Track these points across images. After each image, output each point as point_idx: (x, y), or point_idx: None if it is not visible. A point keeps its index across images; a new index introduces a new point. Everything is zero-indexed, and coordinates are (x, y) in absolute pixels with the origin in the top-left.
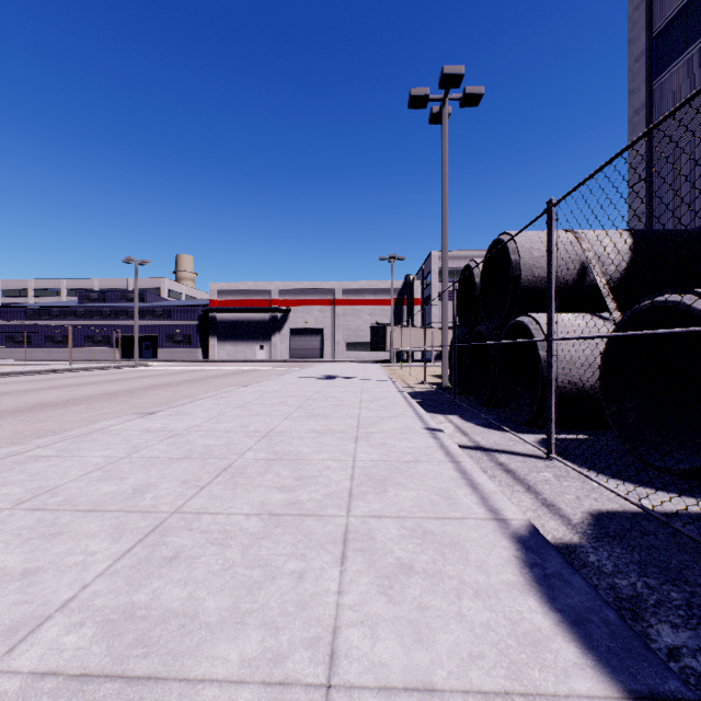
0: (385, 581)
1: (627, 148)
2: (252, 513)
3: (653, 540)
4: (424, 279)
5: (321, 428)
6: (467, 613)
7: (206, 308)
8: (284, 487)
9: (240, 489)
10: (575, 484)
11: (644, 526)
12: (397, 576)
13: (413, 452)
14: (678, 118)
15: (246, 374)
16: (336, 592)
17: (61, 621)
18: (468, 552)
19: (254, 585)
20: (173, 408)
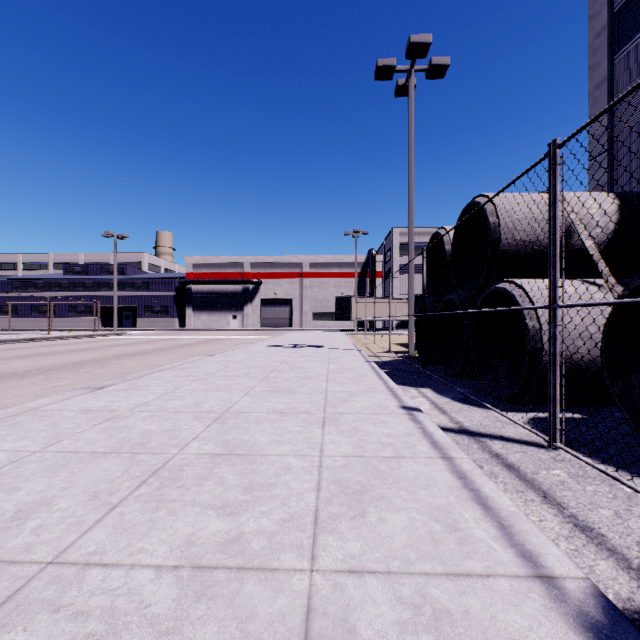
0: None
1: None
2: (167, 564)
3: None
4: (386, 254)
5: (284, 407)
6: None
7: (182, 280)
8: (225, 507)
9: (164, 509)
10: (602, 489)
11: None
12: None
13: (392, 443)
14: None
15: (218, 342)
16: None
17: None
18: None
19: None
20: (128, 380)
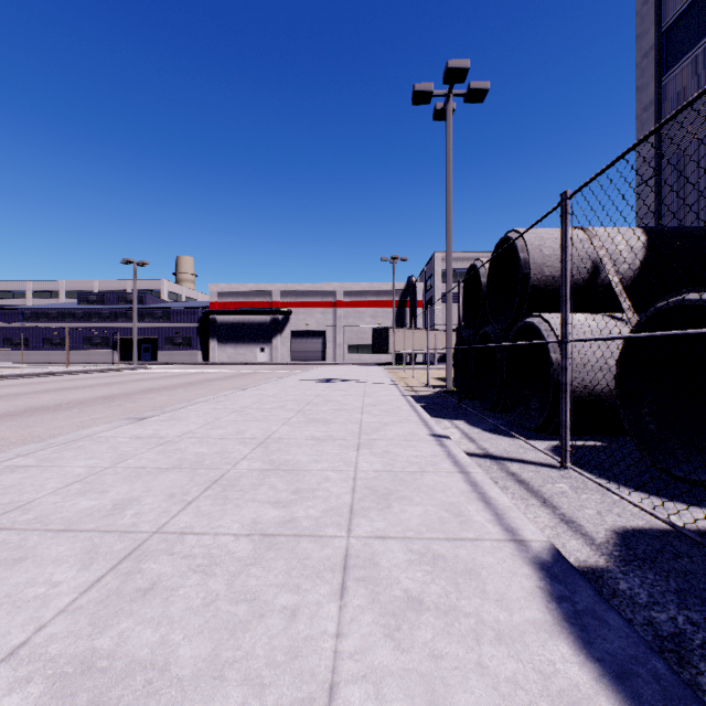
0: (390, 619)
1: (653, 131)
2: (242, 533)
3: (688, 564)
4: (427, 281)
5: (321, 435)
6: (489, 664)
7: (206, 310)
8: (279, 502)
9: (230, 504)
10: (594, 497)
11: (676, 546)
12: (404, 614)
13: (419, 462)
14: (688, 115)
15: (246, 376)
16: (334, 634)
17: (5, 676)
18: (485, 582)
19: (239, 625)
20: (167, 412)
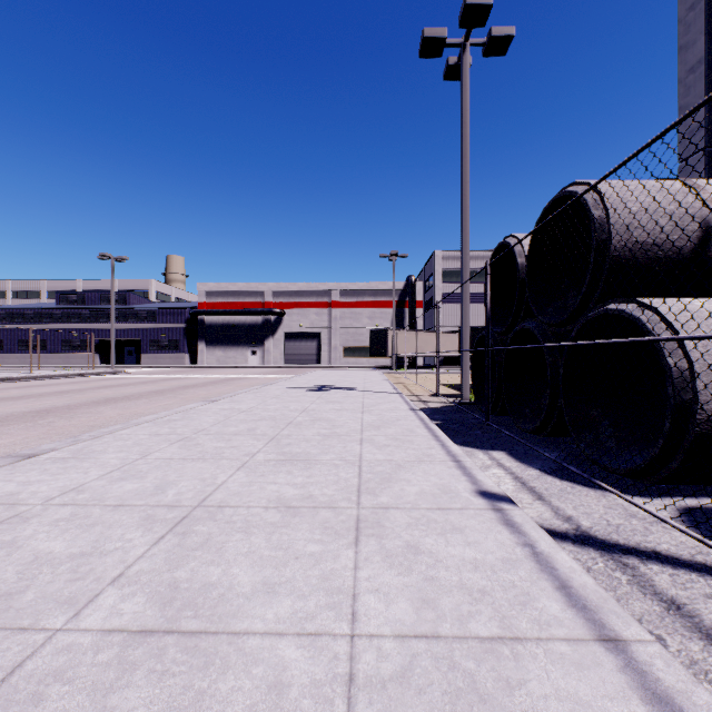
0: None
1: None
2: None
3: None
4: (426, 281)
5: (294, 495)
6: None
7: (194, 310)
8: None
9: None
10: None
11: None
12: None
13: (488, 590)
14: None
15: (230, 382)
16: None
17: None
18: None
19: None
20: (80, 442)
